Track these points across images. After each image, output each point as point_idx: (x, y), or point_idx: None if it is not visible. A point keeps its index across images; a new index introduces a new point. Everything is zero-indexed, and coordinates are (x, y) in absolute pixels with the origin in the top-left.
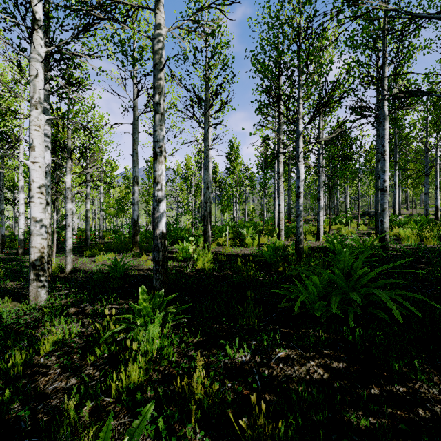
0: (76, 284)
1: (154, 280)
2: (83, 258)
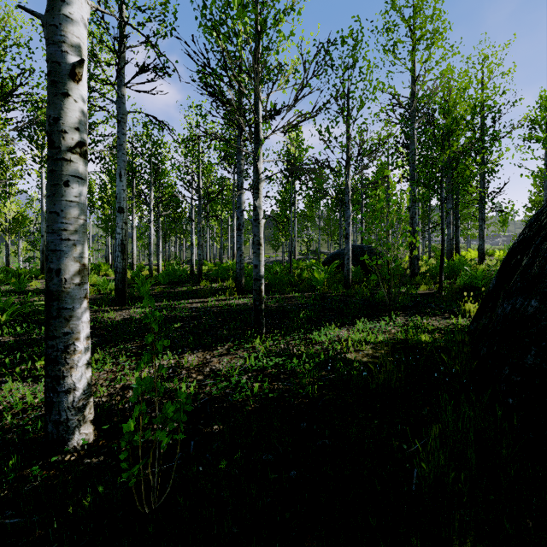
0: None
1: None
2: None
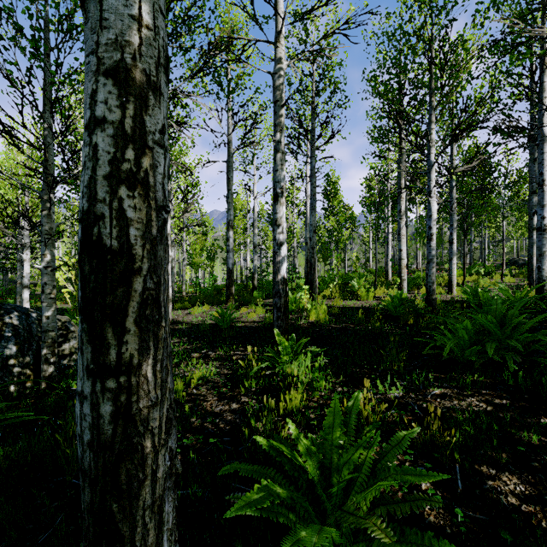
0: (184, 334)
1: (275, 327)
2: (174, 310)
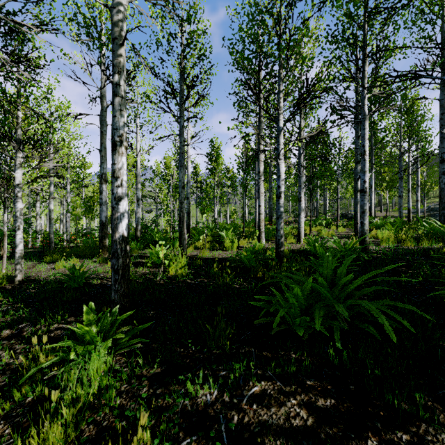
0: (22, 298)
1: (113, 292)
2: (42, 264)
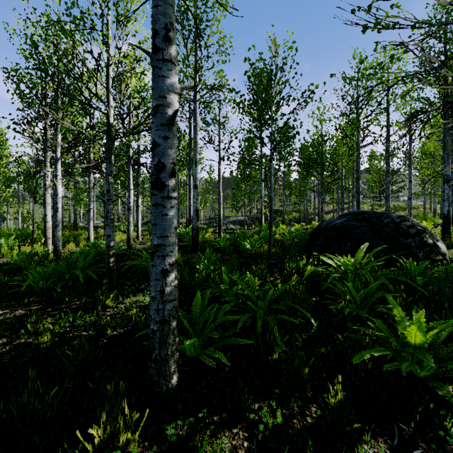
0: None
1: None
2: None
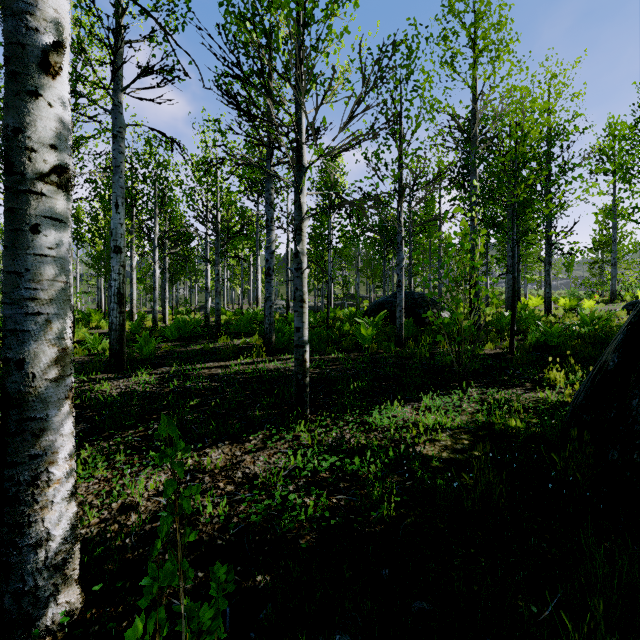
0: None
1: None
2: None
